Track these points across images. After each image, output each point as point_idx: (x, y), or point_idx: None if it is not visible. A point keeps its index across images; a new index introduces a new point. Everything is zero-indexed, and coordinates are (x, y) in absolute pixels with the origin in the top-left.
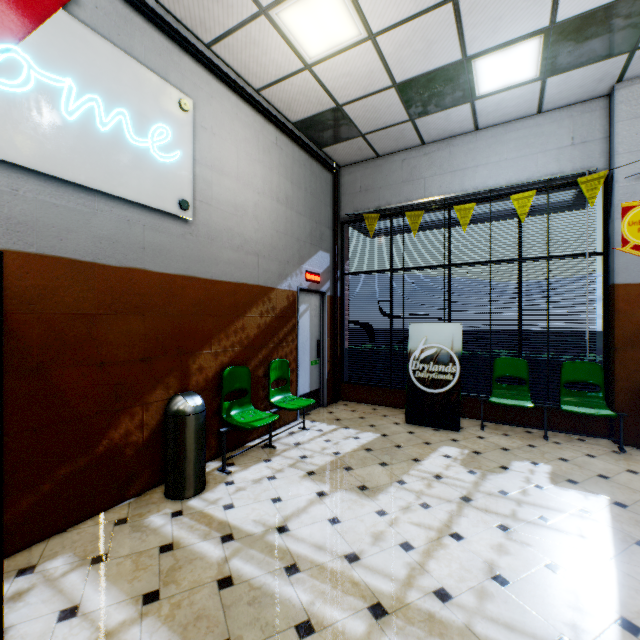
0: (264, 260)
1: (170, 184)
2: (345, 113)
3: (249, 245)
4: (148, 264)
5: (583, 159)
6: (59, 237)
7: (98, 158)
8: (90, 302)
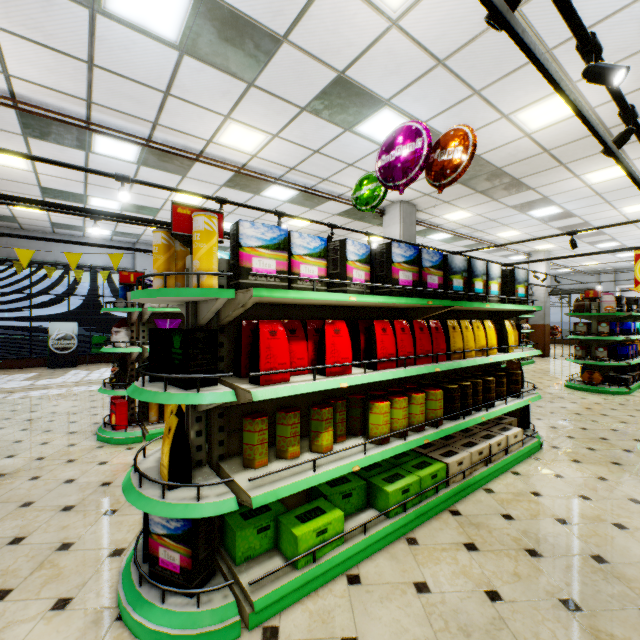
0: None
1: None
2: (16, 218)
3: None
4: None
5: (127, 263)
6: None
7: None
8: None
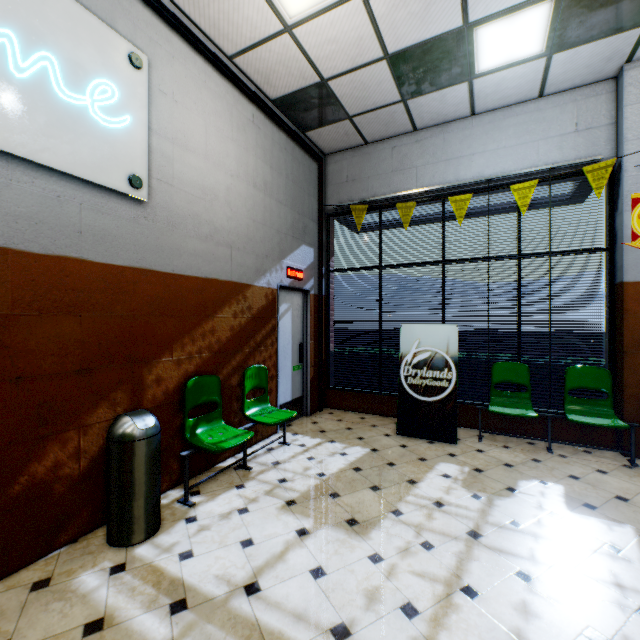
0: (238, 253)
1: (117, 155)
2: (331, 90)
3: (220, 235)
4: (87, 252)
5: (588, 147)
6: None
7: (11, 112)
8: (0, 299)
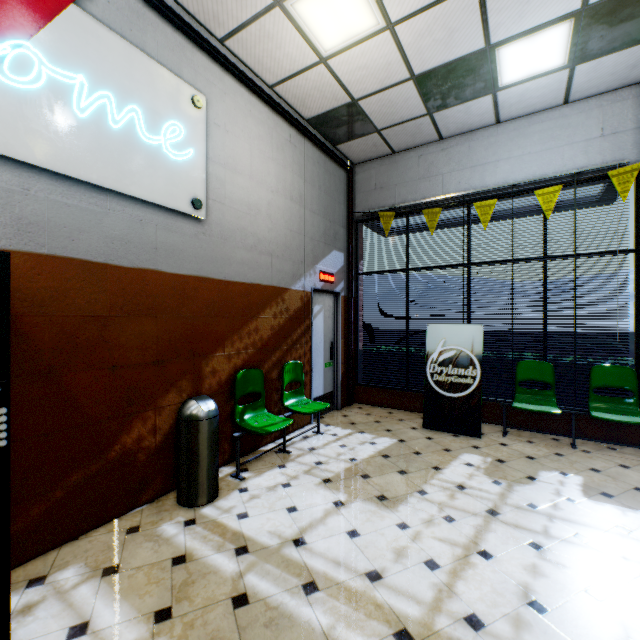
0: (278, 260)
1: (183, 183)
2: (360, 108)
3: (262, 245)
4: (161, 265)
5: (614, 151)
6: (71, 237)
7: (110, 156)
8: (102, 304)
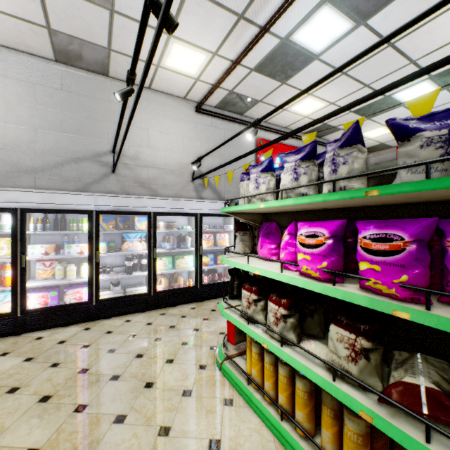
0: None
1: None
2: (384, 144)
3: None
4: None
5: None
6: None
7: None
8: None
